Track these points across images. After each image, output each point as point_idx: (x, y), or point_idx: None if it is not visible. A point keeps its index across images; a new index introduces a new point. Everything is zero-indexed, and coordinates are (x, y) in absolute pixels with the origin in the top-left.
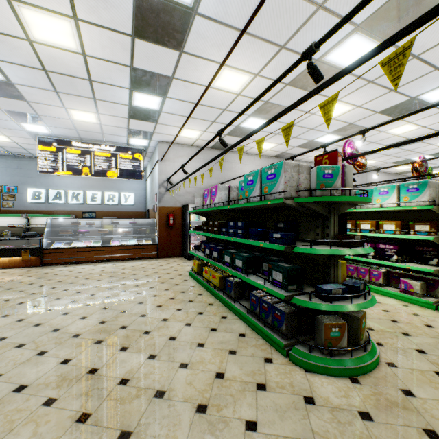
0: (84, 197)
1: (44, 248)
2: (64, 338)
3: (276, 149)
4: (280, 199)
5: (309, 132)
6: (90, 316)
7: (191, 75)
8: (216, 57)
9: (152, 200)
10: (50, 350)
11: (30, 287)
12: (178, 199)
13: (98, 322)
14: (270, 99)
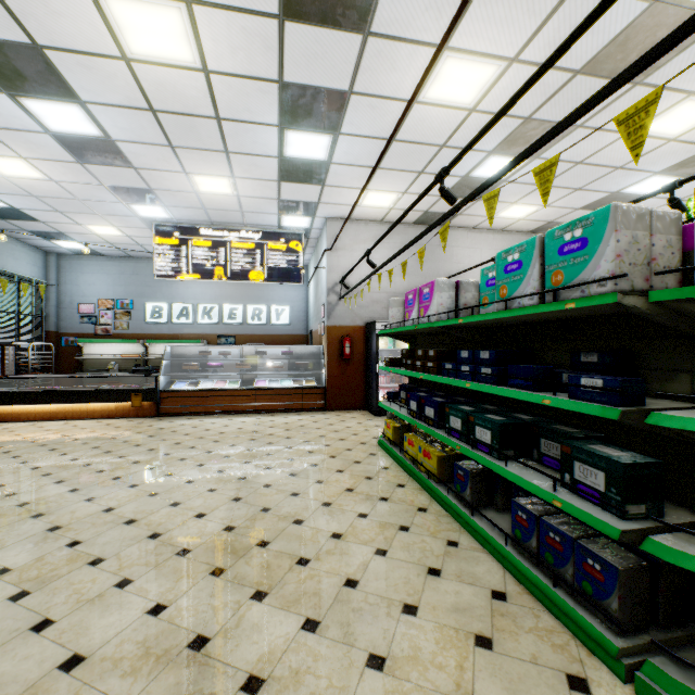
0: (219, 314)
1: (161, 390)
2: (163, 555)
3: (536, 217)
4: (608, 296)
5: (612, 174)
6: (211, 513)
7: (384, 82)
8: (432, 33)
9: (317, 316)
10: (137, 578)
11: (135, 451)
12: (358, 314)
13: (222, 526)
14: (536, 112)
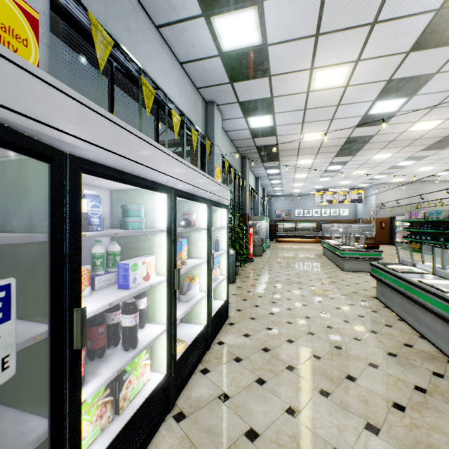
0: (320, 213)
1: (323, 236)
2: None
3: None
4: (441, 219)
5: None
6: None
7: (405, 170)
8: (418, 167)
9: (366, 214)
10: None
11: None
12: (386, 213)
13: None
14: None
